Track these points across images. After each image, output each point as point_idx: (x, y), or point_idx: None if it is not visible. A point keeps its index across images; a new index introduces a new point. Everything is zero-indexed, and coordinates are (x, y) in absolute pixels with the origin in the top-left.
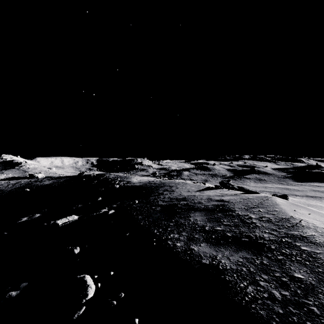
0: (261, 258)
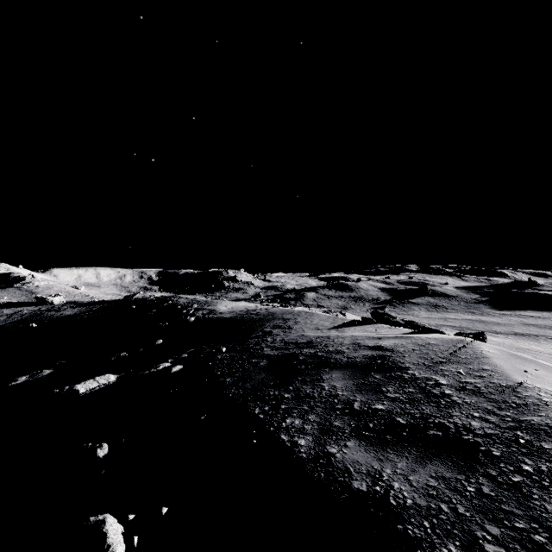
0: (477, 481)
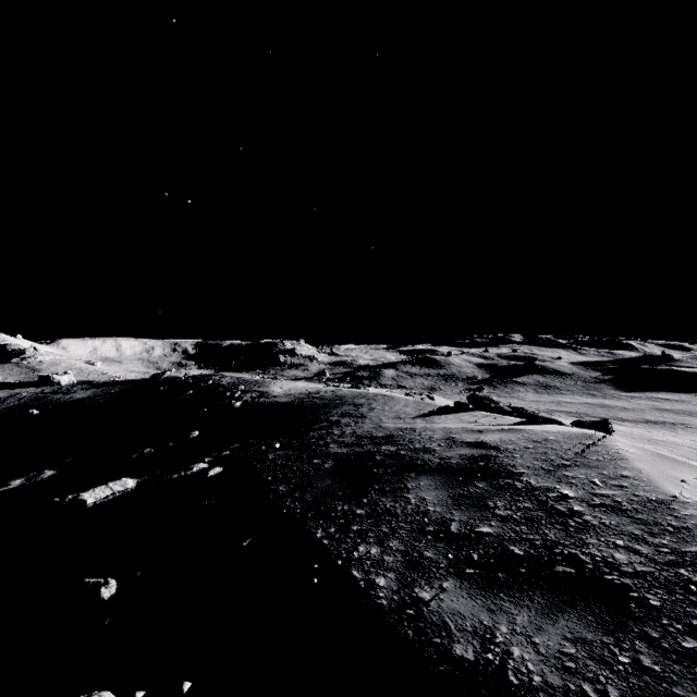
0: (633, 647)
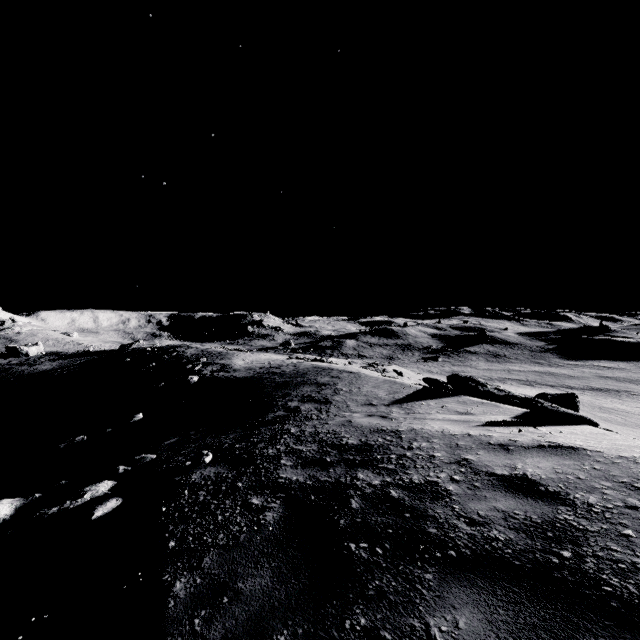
0: None
